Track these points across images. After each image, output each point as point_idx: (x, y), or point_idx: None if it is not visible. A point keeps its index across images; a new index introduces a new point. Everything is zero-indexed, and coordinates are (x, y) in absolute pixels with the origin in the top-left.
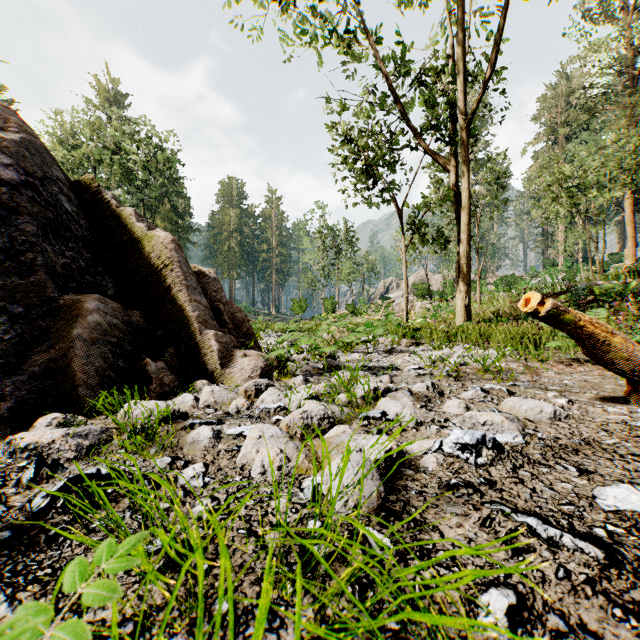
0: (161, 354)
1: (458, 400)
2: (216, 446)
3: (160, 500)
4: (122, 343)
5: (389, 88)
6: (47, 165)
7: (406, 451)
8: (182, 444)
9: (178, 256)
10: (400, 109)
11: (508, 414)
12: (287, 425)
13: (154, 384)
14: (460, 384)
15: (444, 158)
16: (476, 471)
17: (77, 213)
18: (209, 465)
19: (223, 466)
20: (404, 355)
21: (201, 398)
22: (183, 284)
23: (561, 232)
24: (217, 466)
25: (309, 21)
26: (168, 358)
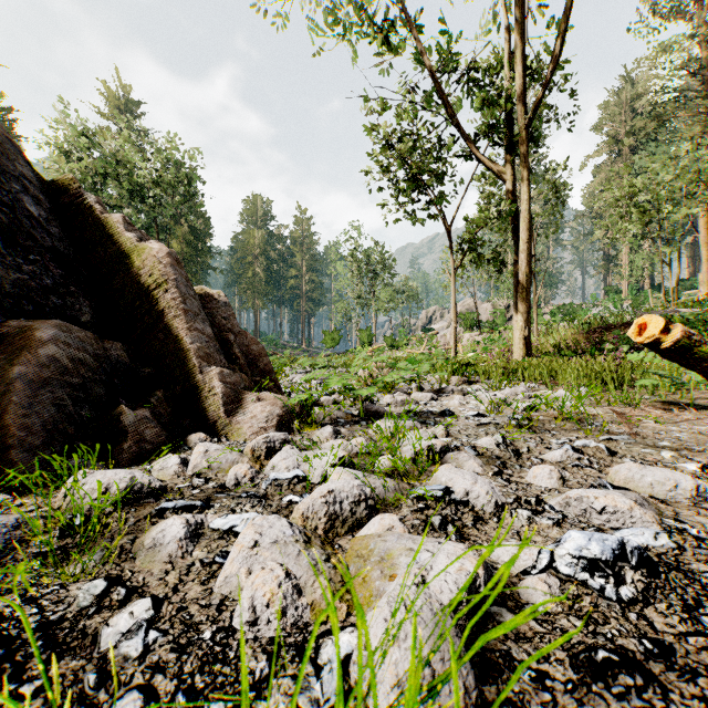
0: (147, 398)
1: (548, 467)
2: (189, 553)
3: (45, 700)
4: (90, 385)
5: (435, 85)
6: (8, 157)
7: (491, 564)
8: (137, 549)
9: (175, 273)
10: (448, 109)
11: (631, 493)
12: (303, 515)
13: (129, 441)
14: (537, 438)
15: (499, 166)
16: (624, 617)
17: (47, 219)
18: (163, 602)
19: (190, 600)
20: (457, 397)
21: (190, 461)
22: (180, 308)
23: (625, 255)
24: (180, 599)
25: (342, 6)
26: (156, 404)
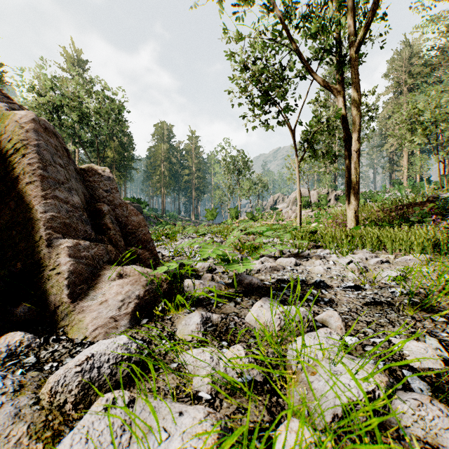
0: None
1: None
2: None
3: None
4: None
5: (285, 28)
6: None
7: None
8: None
9: (38, 139)
10: (295, 45)
11: None
12: None
13: None
14: None
15: (333, 85)
16: None
17: None
18: None
19: None
20: (316, 261)
21: None
22: (36, 174)
23: (405, 159)
24: None
25: None
26: None
